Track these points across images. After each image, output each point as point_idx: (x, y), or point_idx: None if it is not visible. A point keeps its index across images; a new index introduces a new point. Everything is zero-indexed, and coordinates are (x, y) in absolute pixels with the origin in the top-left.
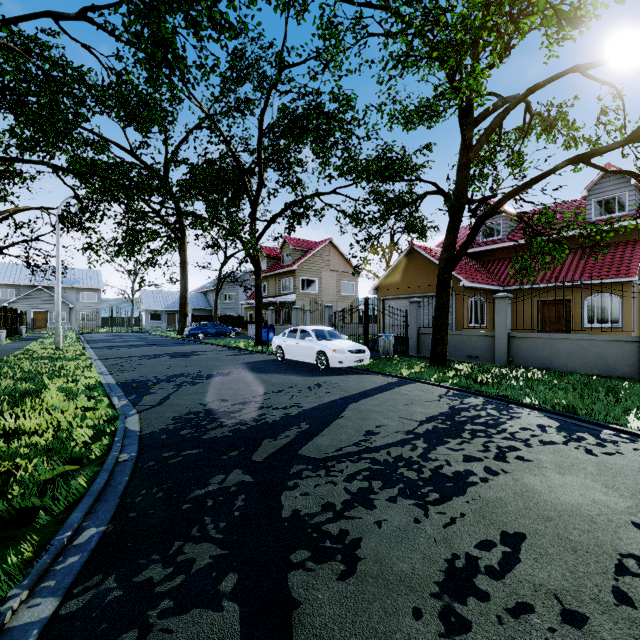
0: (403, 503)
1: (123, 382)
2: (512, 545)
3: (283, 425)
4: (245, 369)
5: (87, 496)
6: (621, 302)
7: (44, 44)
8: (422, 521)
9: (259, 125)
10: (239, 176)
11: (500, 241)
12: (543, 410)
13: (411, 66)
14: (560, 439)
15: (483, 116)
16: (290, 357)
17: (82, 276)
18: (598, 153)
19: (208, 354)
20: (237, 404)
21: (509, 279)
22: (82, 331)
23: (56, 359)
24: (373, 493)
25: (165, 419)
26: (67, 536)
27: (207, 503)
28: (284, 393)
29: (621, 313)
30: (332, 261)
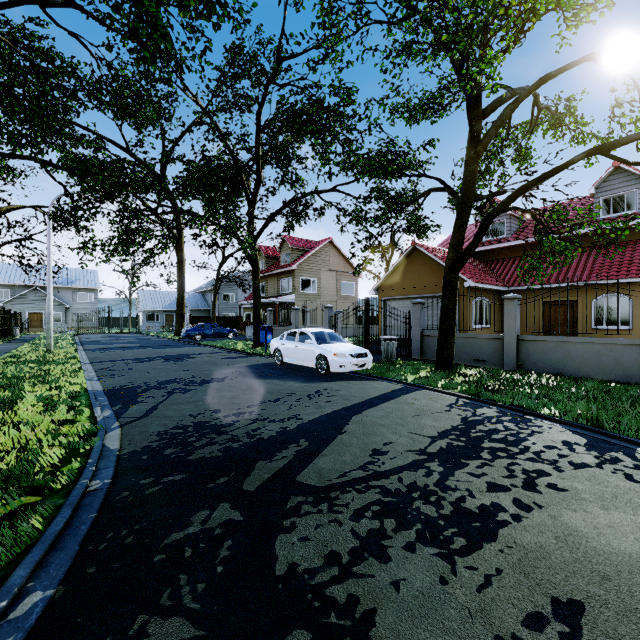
0: (423, 553)
1: (110, 389)
2: (569, 621)
3: (280, 442)
4: (241, 374)
5: (39, 543)
6: (631, 303)
7: (32, 34)
8: (450, 581)
9: (257, 120)
10: (236, 173)
11: (504, 240)
12: (565, 423)
13: (415, 57)
14: (592, 460)
15: (491, 108)
16: (289, 361)
17: (78, 276)
18: (619, 144)
19: (204, 357)
20: (230, 416)
21: (514, 279)
22: (78, 332)
23: (44, 363)
24: (386, 537)
25: (149, 434)
26: (0, 608)
27: (185, 553)
28: (282, 402)
29: (631, 314)
30: (332, 261)
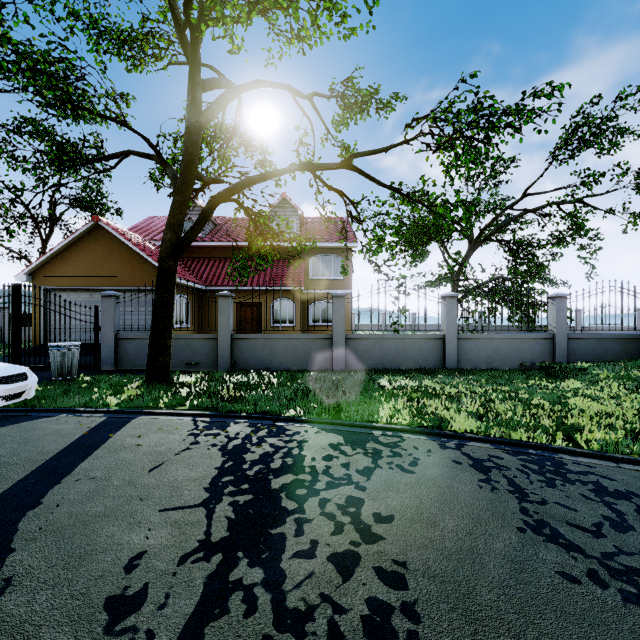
0: None
1: None
2: None
3: None
4: None
5: None
6: (295, 306)
7: None
8: None
9: None
10: None
11: (200, 239)
12: (312, 421)
13: None
14: (368, 460)
15: (210, 84)
16: None
17: None
18: (322, 168)
19: None
20: None
21: (211, 279)
22: None
23: None
24: None
25: None
26: None
27: None
28: None
29: (295, 315)
30: None
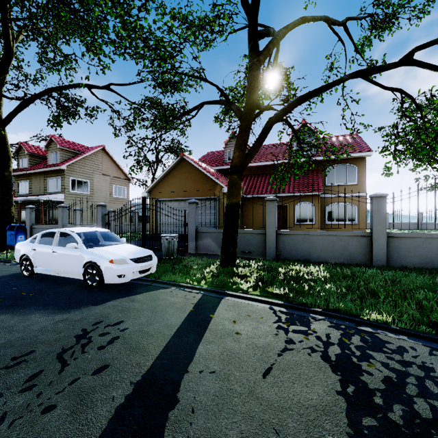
0: None
1: None
2: None
3: None
4: None
5: None
6: (315, 208)
7: None
8: None
9: None
10: None
11: None
12: (408, 333)
13: None
14: None
15: (263, 33)
16: (42, 271)
17: None
18: (377, 70)
19: None
20: None
21: (249, 190)
22: None
23: None
24: None
25: None
26: None
27: None
28: None
29: (315, 215)
30: (105, 166)
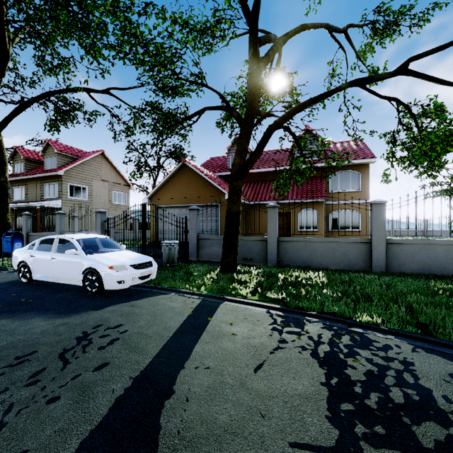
0: None
1: None
2: None
3: None
4: None
5: None
6: (318, 215)
7: None
8: None
9: None
10: None
11: None
12: (395, 333)
13: None
14: None
15: (264, 39)
16: (41, 278)
17: None
18: (373, 80)
19: None
20: None
21: (252, 196)
22: None
23: None
24: None
25: None
26: None
27: None
28: None
29: (318, 222)
30: (104, 172)
